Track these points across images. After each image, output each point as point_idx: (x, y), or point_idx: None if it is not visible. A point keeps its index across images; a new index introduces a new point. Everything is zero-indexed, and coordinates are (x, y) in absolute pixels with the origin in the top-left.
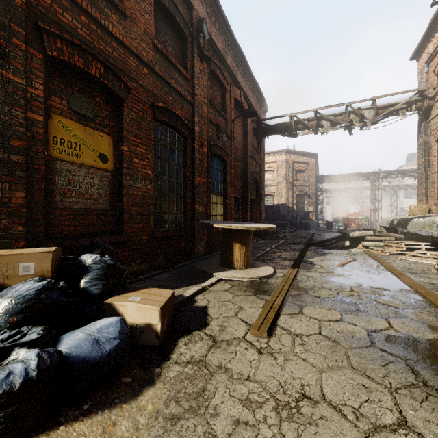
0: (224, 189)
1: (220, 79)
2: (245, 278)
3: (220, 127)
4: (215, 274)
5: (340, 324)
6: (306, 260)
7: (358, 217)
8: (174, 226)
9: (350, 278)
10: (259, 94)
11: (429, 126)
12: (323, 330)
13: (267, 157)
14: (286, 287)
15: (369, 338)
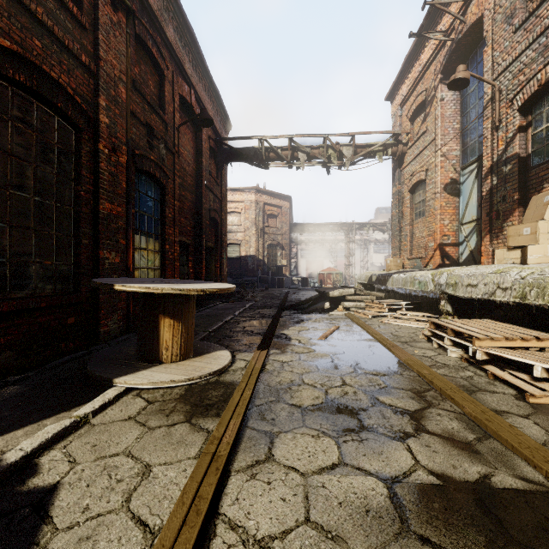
0: (162, 229)
1: (155, 56)
2: (177, 382)
3: (153, 131)
4: (118, 380)
5: (341, 476)
6: (279, 333)
7: (333, 273)
8: (50, 287)
9: (337, 360)
10: (218, 102)
11: (402, 175)
12: (313, 504)
13: (232, 194)
14: (247, 393)
15: (393, 506)
